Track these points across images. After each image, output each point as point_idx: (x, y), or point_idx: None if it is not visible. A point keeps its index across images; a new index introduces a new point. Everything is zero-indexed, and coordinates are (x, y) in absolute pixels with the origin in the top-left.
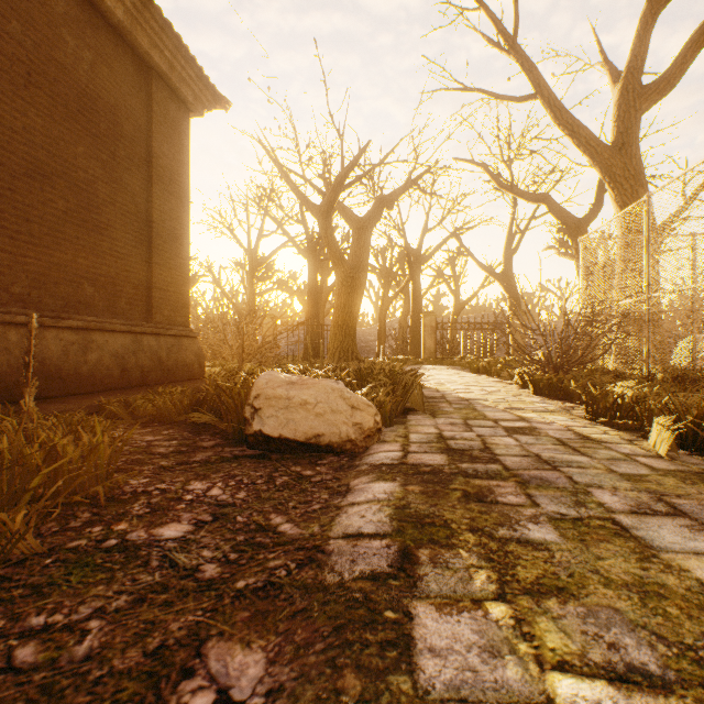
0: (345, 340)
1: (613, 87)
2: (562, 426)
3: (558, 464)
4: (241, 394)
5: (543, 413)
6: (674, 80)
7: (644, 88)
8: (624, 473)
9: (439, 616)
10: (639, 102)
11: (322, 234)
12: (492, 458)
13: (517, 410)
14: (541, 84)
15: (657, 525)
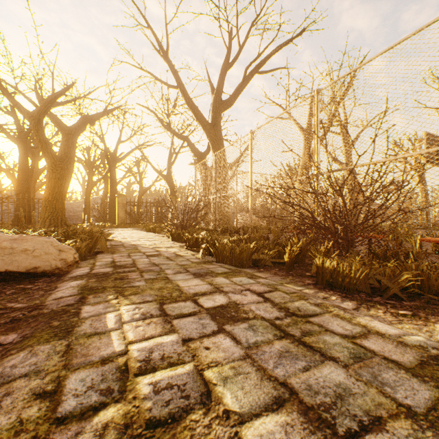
0: (56, 211)
1: (212, 95)
2: (173, 252)
3: (160, 265)
4: None
5: (169, 248)
6: (232, 103)
7: (222, 101)
8: (181, 264)
9: (92, 306)
10: (221, 107)
11: (35, 133)
12: (134, 266)
13: (158, 248)
14: (180, 83)
15: (179, 275)
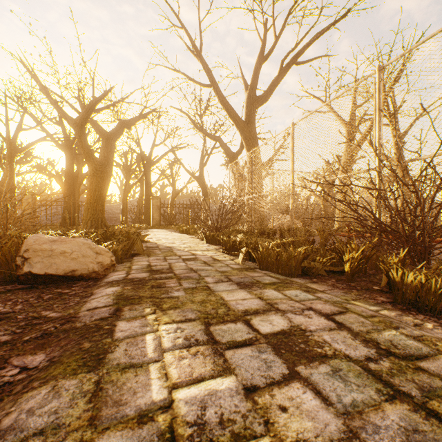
0: (96, 213)
1: (245, 92)
2: (209, 256)
3: (198, 271)
4: (11, 250)
5: (205, 251)
6: (267, 98)
7: (257, 97)
8: (221, 271)
9: (128, 323)
10: (255, 103)
11: (78, 139)
12: (171, 271)
13: (193, 251)
14: (214, 81)
15: (221, 285)
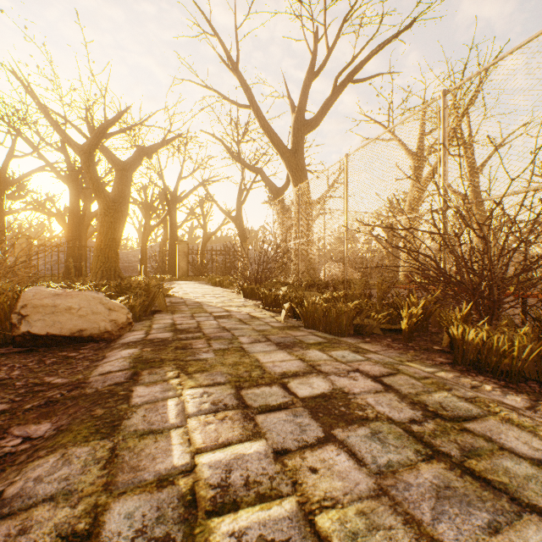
0: (109, 261)
1: (292, 115)
2: (246, 312)
3: (232, 330)
4: (4, 306)
5: (241, 307)
6: (319, 122)
7: (305, 121)
8: (259, 329)
9: (147, 388)
10: (303, 129)
11: (85, 170)
12: (199, 331)
13: (227, 307)
14: (253, 101)
15: (257, 345)
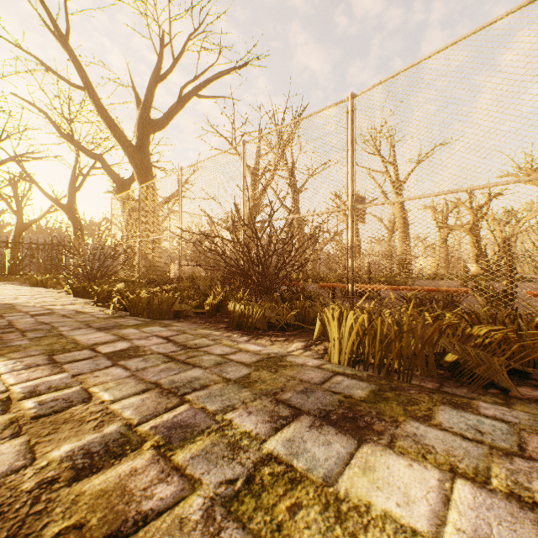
0: None
1: (137, 110)
2: (73, 309)
3: (52, 323)
4: None
5: (69, 305)
6: (165, 125)
7: (152, 120)
8: (83, 321)
9: None
10: (149, 127)
11: None
12: (12, 327)
13: (50, 306)
14: (89, 84)
15: (78, 331)
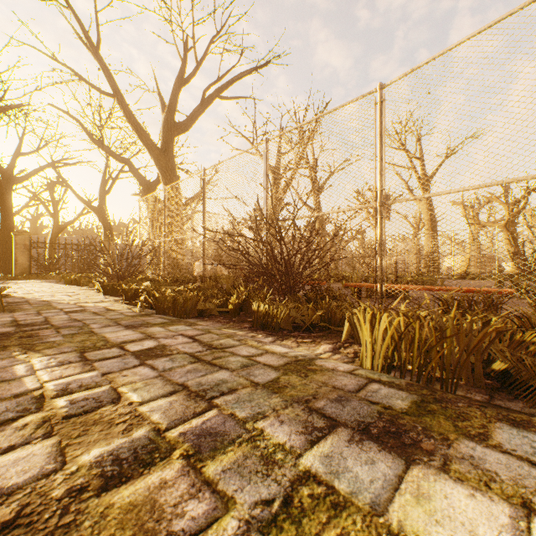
0: None
1: (162, 114)
2: (103, 307)
3: (84, 320)
4: None
5: (99, 302)
6: (189, 127)
7: (176, 123)
8: (112, 318)
9: None
10: (174, 130)
11: None
12: (47, 323)
13: (83, 303)
14: (118, 91)
15: (107, 329)
